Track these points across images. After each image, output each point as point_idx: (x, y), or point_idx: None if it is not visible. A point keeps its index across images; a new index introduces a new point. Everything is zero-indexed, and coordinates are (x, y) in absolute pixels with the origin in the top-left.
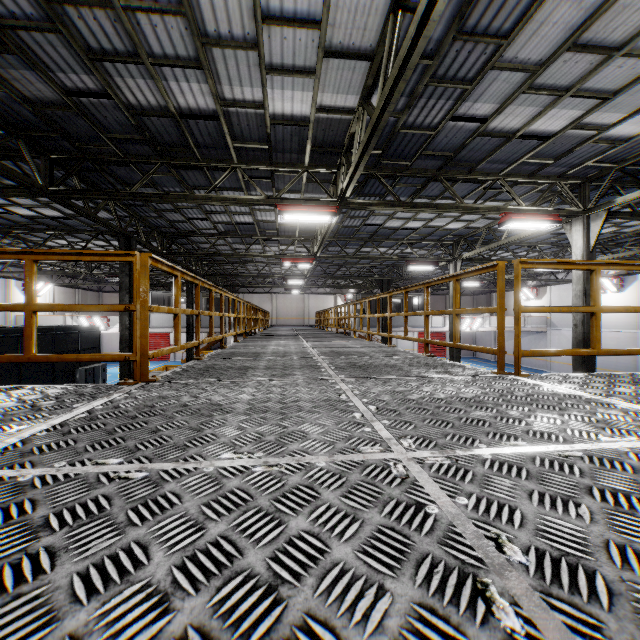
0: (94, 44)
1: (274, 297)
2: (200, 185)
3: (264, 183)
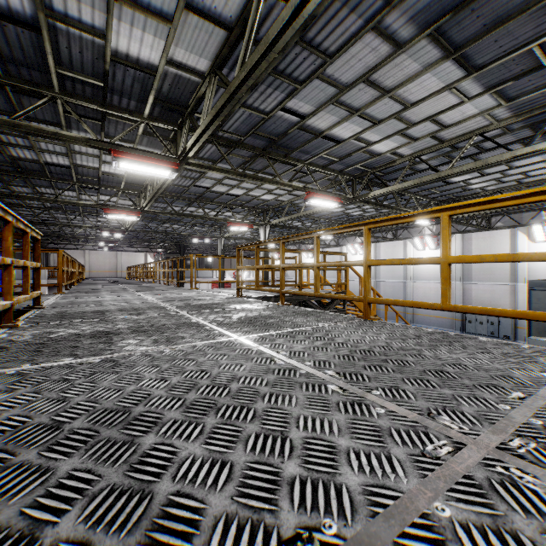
0: (7, 141)
1: (87, 253)
2: (42, 185)
3: (92, 190)
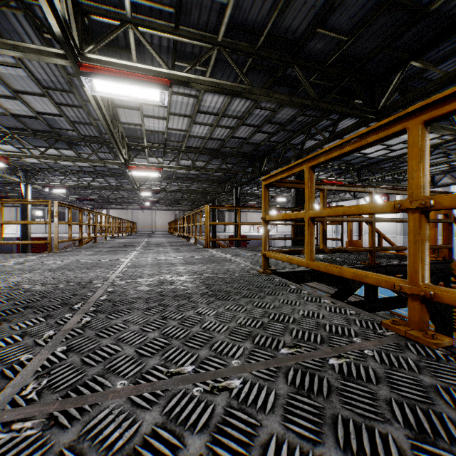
0: None
1: None
2: None
3: None
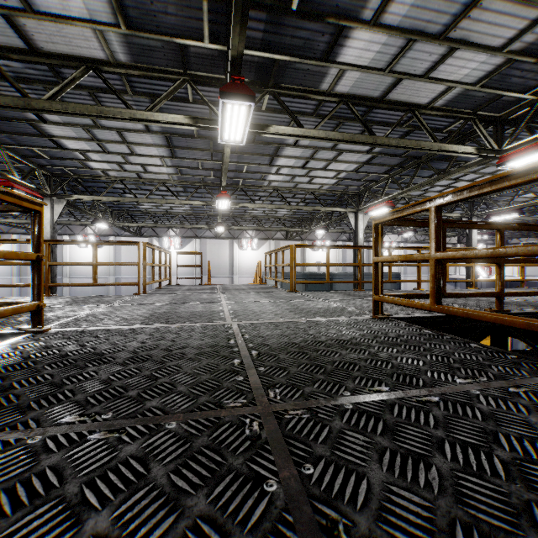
0: None
1: None
2: None
3: None
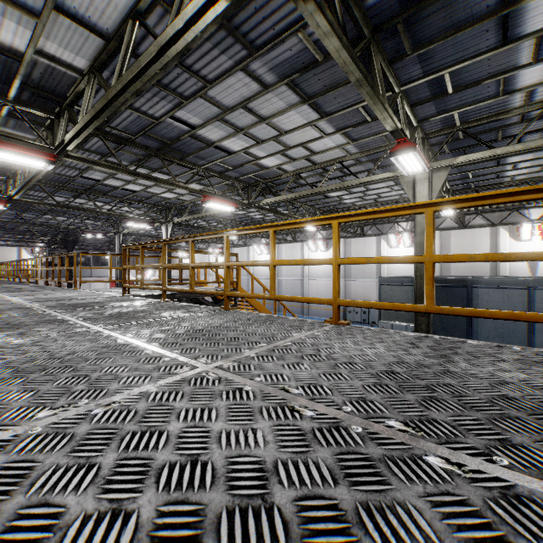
0: None
1: None
2: None
3: None
